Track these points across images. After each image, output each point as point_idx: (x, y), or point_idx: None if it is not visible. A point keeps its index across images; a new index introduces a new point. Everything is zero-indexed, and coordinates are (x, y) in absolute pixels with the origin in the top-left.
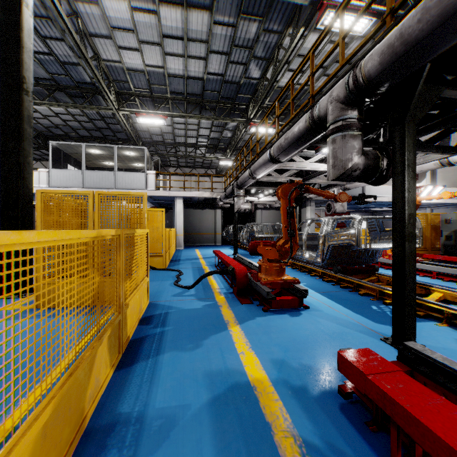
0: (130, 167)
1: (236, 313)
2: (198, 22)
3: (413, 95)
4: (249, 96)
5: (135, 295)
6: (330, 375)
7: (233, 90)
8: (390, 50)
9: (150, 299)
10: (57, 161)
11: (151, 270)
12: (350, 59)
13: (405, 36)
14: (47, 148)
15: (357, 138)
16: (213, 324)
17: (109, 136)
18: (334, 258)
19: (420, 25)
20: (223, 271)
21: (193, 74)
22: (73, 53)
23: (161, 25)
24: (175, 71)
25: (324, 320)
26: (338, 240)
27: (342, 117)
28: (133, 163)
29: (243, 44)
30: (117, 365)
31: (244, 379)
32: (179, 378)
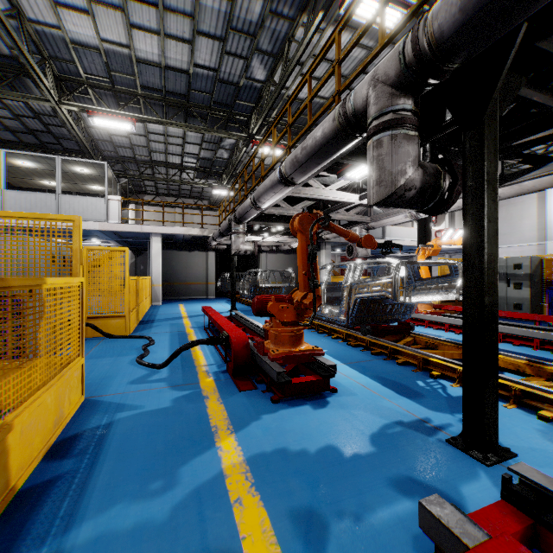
0: (84, 190)
1: (231, 410)
2: None
3: (498, 74)
4: (251, 104)
5: (37, 400)
6: (394, 536)
7: (230, 93)
8: None
9: (88, 392)
10: None
11: (105, 339)
12: (395, 36)
13: None
14: None
15: (413, 141)
16: (191, 437)
17: (50, 143)
18: (362, 314)
19: None
20: (212, 340)
21: (174, 64)
22: None
23: None
24: (147, 56)
25: (362, 412)
26: (369, 291)
27: (392, 107)
28: (88, 185)
29: (243, 29)
30: None
31: None
32: None
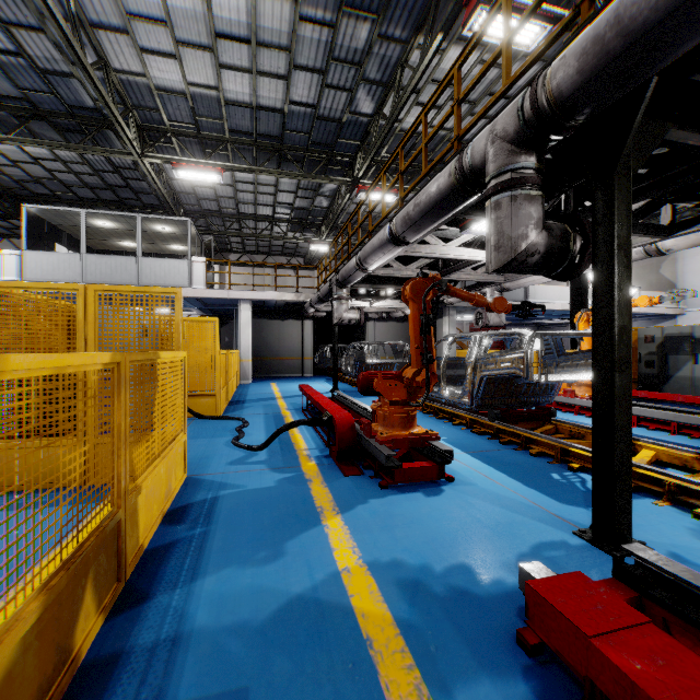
0: (164, 251)
1: (336, 493)
2: (274, 16)
3: (628, 129)
4: (356, 142)
5: (156, 469)
6: (499, 606)
7: (330, 131)
8: (598, 47)
9: (189, 471)
10: (40, 238)
11: (196, 420)
12: (521, 76)
13: (624, 22)
14: (21, 216)
15: (535, 202)
16: (297, 515)
17: (129, 199)
18: (490, 396)
19: (652, 0)
20: (314, 421)
21: (267, 103)
22: (62, 56)
23: (212, 16)
24: (237, 96)
25: (480, 502)
26: (497, 368)
27: (511, 166)
28: (169, 245)
29: (346, 57)
30: (113, 606)
31: (350, 624)
32: (230, 628)
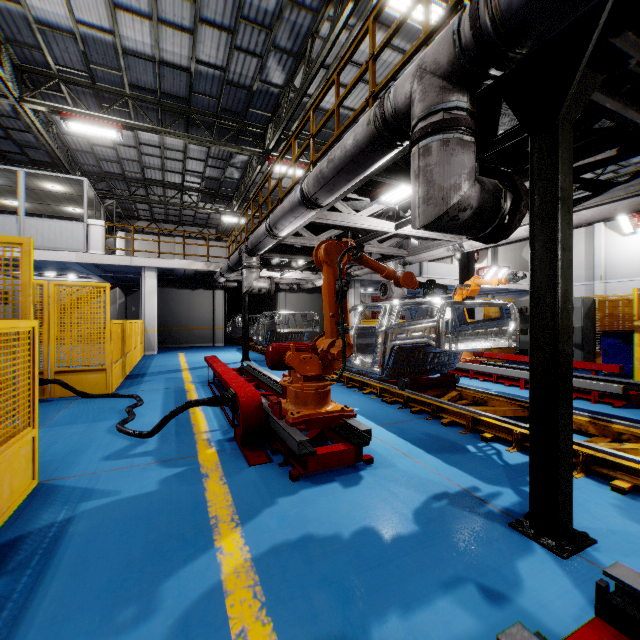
0: (58, 213)
1: (237, 493)
2: None
3: (576, 64)
4: (267, 113)
5: None
6: None
7: (241, 99)
8: None
9: (45, 474)
10: None
11: (79, 399)
12: (443, 23)
13: None
14: None
15: (468, 149)
16: (181, 534)
17: (13, 152)
18: (399, 365)
19: None
20: (214, 400)
21: (172, 58)
22: None
23: None
24: (136, 46)
25: (404, 490)
26: (409, 337)
27: (443, 104)
28: (63, 207)
29: (256, 19)
30: None
31: None
32: None
